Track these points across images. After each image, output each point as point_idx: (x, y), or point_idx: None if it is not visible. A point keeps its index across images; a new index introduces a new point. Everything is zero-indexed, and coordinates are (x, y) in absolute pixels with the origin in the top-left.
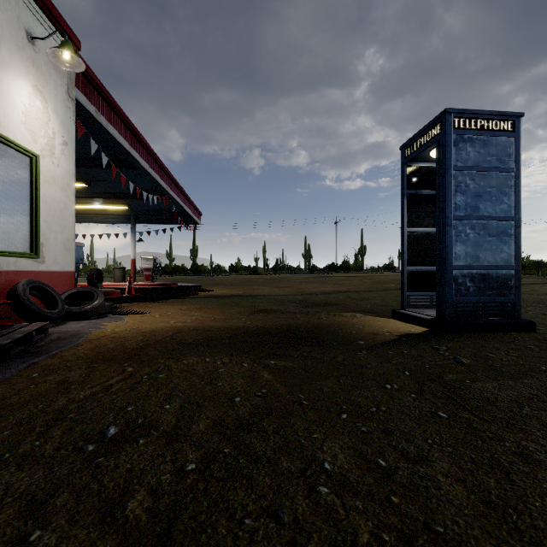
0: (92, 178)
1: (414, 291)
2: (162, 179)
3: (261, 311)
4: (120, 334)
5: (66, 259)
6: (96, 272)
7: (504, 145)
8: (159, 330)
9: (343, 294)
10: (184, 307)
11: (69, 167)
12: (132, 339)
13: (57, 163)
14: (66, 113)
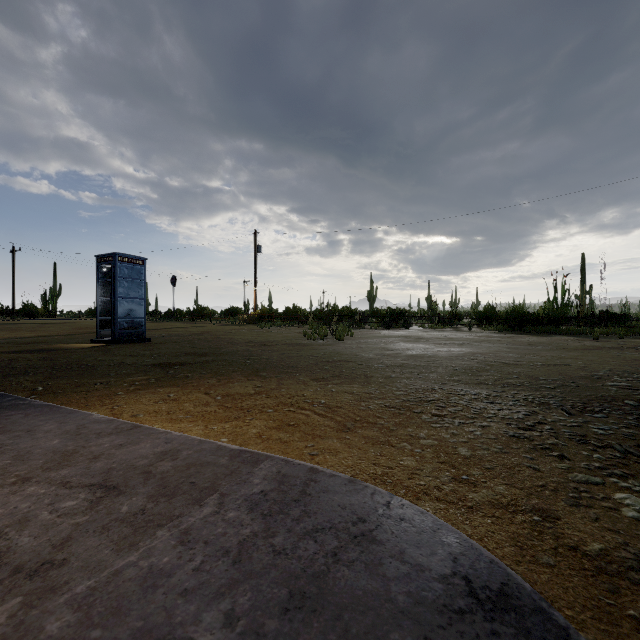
0: None
1: (104, 329)
2: None
3: None
4: None
5: None
6: None
7: (140, 270)
8: None
9: (47, 337)
10: None
11: None
12: None
13: None
14: None
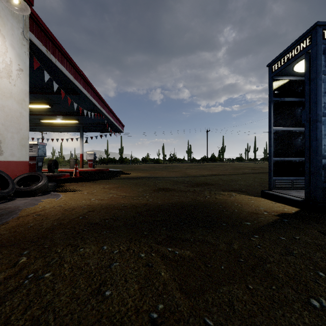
0: (53, 102)
1: (279, 176)
2: (97, 102)
3: (161, 190)
4: (45, 211)
5: (21, 152)
6: (53, 162)
7: None
8: (78, 208)
9: (215, 176)
10: (106, 186)
11: (24, 87)
12: (51, 218)
13: (14, 83)
14: (21, 48)
